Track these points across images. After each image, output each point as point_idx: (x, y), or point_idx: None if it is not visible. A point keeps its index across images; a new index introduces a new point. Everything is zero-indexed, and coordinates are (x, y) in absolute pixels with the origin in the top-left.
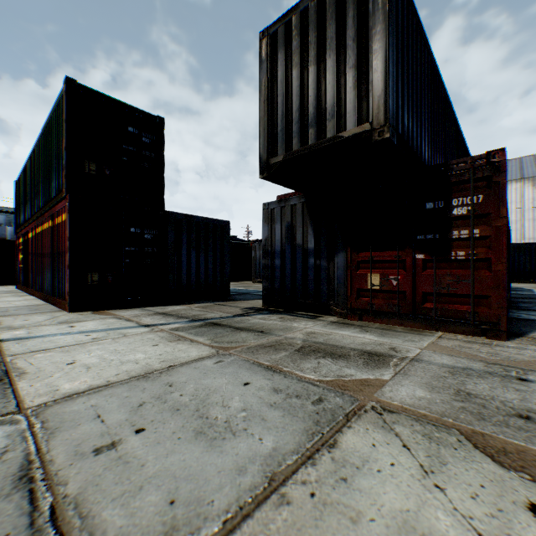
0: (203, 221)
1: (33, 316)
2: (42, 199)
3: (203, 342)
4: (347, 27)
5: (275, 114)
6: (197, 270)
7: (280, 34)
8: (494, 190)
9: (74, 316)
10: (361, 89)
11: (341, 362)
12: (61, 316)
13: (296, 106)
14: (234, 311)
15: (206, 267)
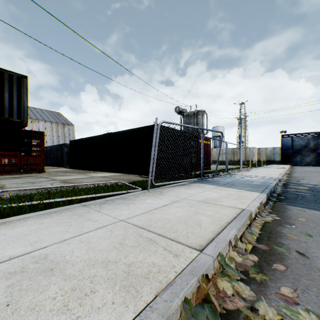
0: None
1: None
2: None
3: None
4: (14, 89)
5: None
6: None
7: None
8: (43, 140)
9: None
10: (19, 109)
11: (28, 177)
12: None
13: None
14: None
15: None
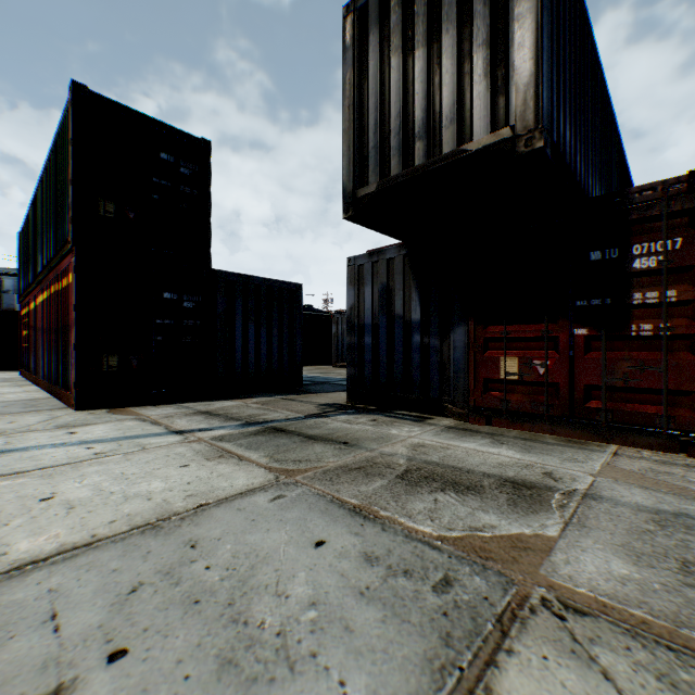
0: (264, 284)
1: (23, 417)
2: (47, 255)
3: (256, 461)
4: None
5: (364, 124)
6: (256, 352)
7: (372, 7)
8: None
9: (81, 416)
10: (496, 76)
11: (471, 499)
12: (63, 417)
13: (397, 110)
14: (307, 409)
15: (269, 347)
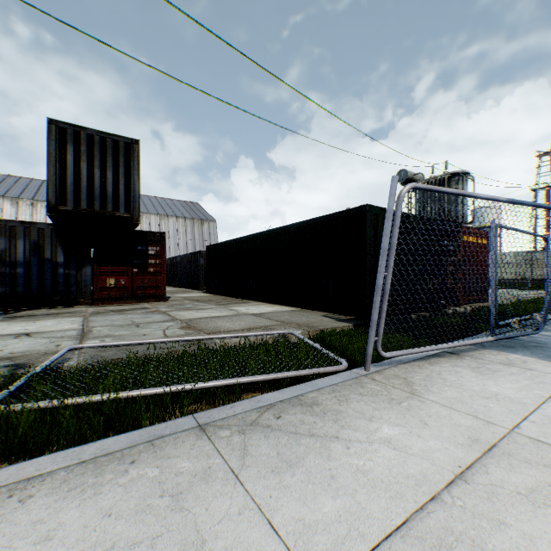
0: None
1: None
2: None
3: (59, 318)
4: (120, 165)
5: (64, 179)
6: None
7: (70, 133)
8: (163, 246)
9: None
10: (127, 197)
11: (137, 310)
12: None
13: (85, 184)
14: None
15: None
